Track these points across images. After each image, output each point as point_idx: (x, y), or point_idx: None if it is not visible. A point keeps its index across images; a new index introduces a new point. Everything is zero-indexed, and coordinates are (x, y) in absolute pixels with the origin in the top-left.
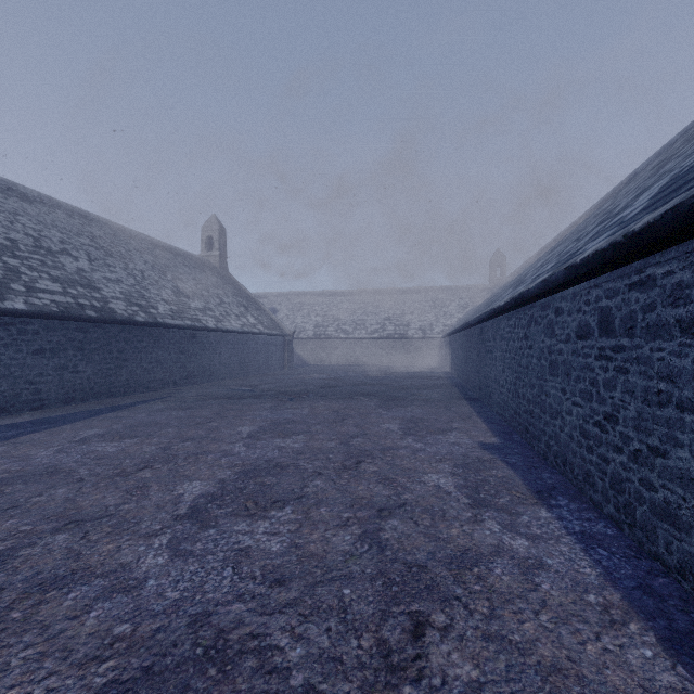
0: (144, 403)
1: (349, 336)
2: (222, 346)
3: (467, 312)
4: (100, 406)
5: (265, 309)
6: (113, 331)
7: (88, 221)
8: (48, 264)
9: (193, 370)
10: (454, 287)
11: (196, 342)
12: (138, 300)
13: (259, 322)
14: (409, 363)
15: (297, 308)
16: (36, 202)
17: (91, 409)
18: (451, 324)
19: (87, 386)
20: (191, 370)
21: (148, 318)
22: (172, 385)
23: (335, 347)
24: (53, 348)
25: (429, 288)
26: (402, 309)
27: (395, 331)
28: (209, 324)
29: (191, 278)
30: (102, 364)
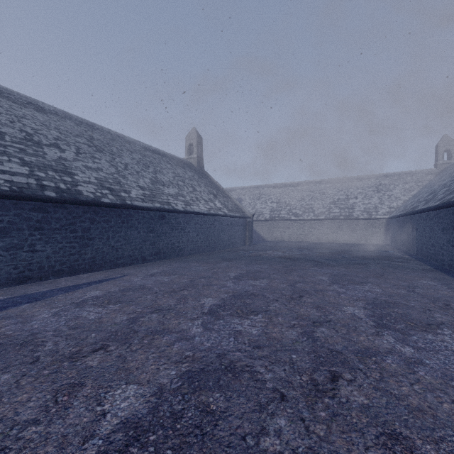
0: (87, 287)
1: (299, 218)
2: (190, 226)
3: (418, 194)
4: (44, 287)
5: (230, 197)
6: (77, 211)
7: (92, 129)
8: (27, 151)
9: (162, 247)
10: (397, 173)
11: (165, 222)
12: (111, 185)
13: (225, 206)
14: (354, 241)
15: (257, 197)
16: (50, 113)
17: (27, 293)
18: (397, 206)
19: (46, 265)
20: (160, 247)
21: (115, 200)
22: (141, 261)
23: (287, 227)
24: (4, 228)
25: (371, 176)
26: (346, 194)
27: (340, 213)
28: (178, 207)
29: (171, 172)
30: (64, 243)
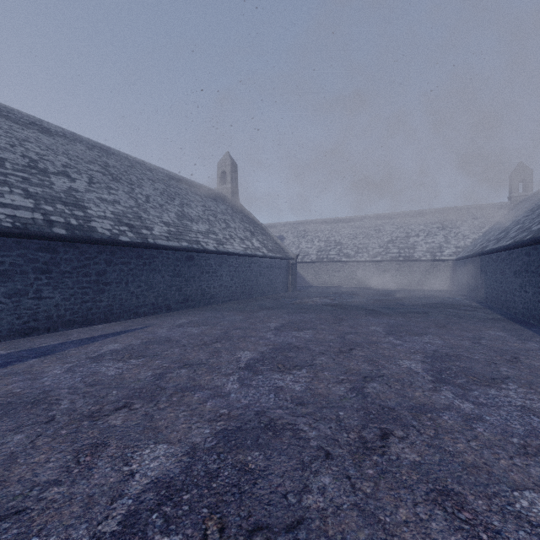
0: (103, 339)
1: (351, 259)
2: (223, 268)
3: (489, 231)
4: (53, 340)
5: (270, 234)
6: (90, 251)
7: (107, 154)
8: (32, 181)
9: (190, 293)
10: (465, 207)
11: (194, 264)
12: (131, 221)
13: (264, 246)
14: (415, 286)
15: (302, 235)
16: (57, 135)
17: (33, 347)
18: (465, 245)
19: (55, 314)
20: (188, 293)
21: (135, 238)
22: (166, 309)
23: (337, 270)
24: (6, 270)
25: (435, 210)
26: (406, 232)
27: (399, 253)
28: (209, 246)
29: (200, 205)
30: (76, 289)
